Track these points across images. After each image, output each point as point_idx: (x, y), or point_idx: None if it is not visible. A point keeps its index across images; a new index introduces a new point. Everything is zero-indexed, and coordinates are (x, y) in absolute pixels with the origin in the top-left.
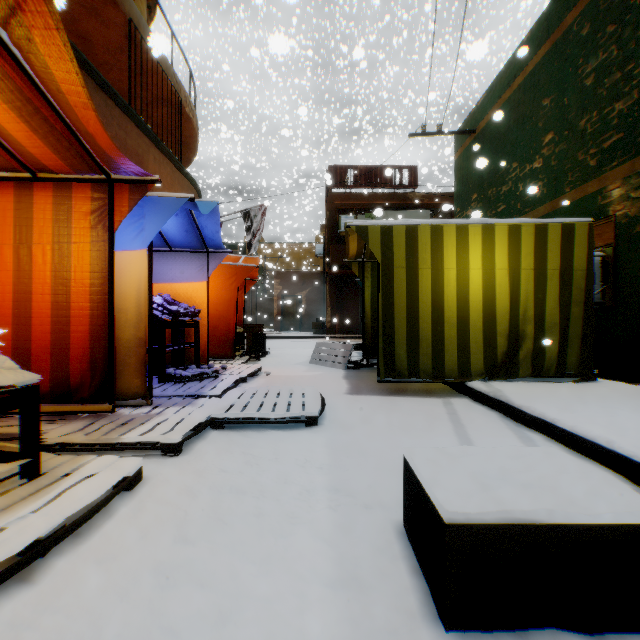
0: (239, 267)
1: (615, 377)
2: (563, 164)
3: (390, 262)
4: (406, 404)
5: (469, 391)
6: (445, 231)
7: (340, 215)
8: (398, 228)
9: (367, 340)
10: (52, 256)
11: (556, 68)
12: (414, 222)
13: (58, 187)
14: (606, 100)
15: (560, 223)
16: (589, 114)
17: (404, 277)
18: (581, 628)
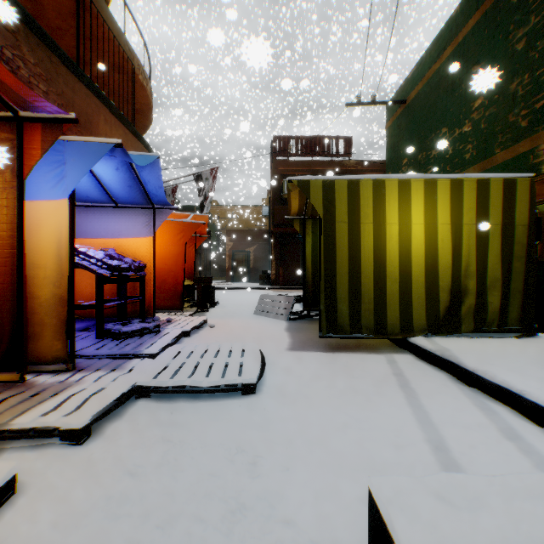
0: (187, 224)
1: None
2: (493, 126)
3: (332, 217)
4: (349, 362)
5: (412, 347)
6: (387, 186)
7: (283, 179)
8: (340, 182)
9: (308, 293)
10: None
11: (486, 36)
12: (356, 176)
13: None
14: (539, 62)
15: (502, 178)
16: (520, 77)
17: (346, 232)
18: None
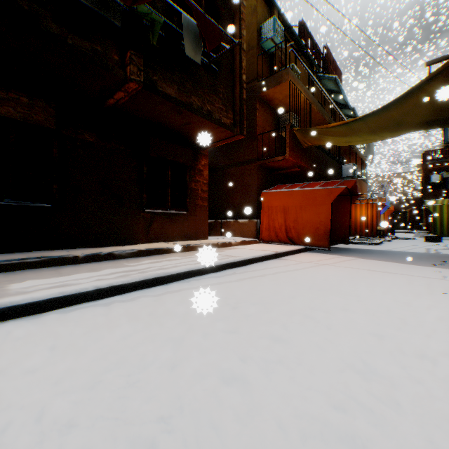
0: (388, 210)
1: None
2: None
3: (434, 212)
4: None
5: None
6: None
7: (430, 175)
8: (436, 205)
9: None
10: None
11: None
12: (440, 204)
13: None
14: None
15: None
16: None
17: (437, 215)
18: (434, 242)
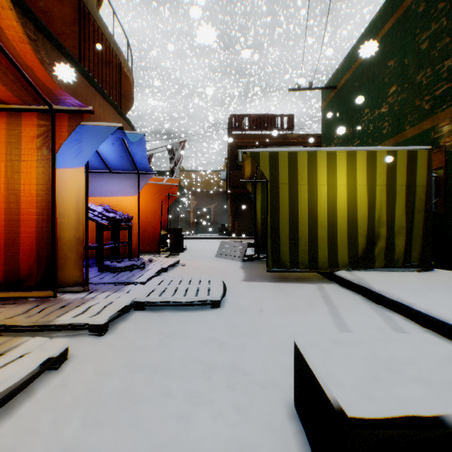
0: (163, 185)
1: (444, 267)
2: (404, 108)
3: (276, 180)
4: (289, 289)
5: (337, 278)
6: (318, 156)
7: (238, 150)
8: (282, 154)
9: (258, 240)
10: (5, 171)
11: (398, 37)
12: (295, 149)
13: (10, 116)
14: (438, 59)
15: (406, 150)
16: (424, 70)
17: (287, 191)
18: None
